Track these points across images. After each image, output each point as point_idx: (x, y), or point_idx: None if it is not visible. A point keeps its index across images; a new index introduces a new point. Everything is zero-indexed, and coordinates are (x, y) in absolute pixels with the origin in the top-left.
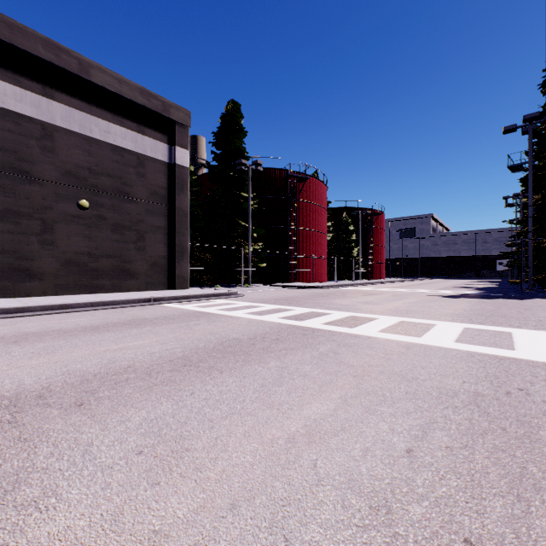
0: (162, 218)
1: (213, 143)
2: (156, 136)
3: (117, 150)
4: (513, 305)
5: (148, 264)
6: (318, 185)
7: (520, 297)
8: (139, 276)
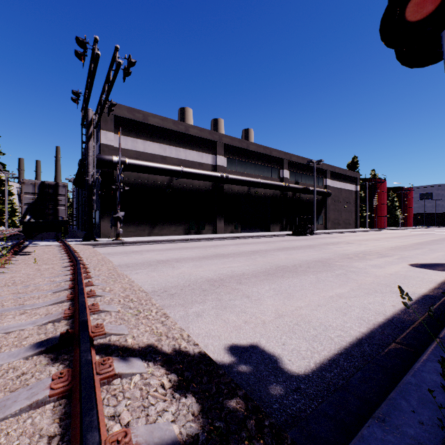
0: (354, 207)
1: None
2: (353, 184)
3: (348, 190)
4: None
5: (352, 221)
6: (384, 182)
7: None
8: (351, 225)
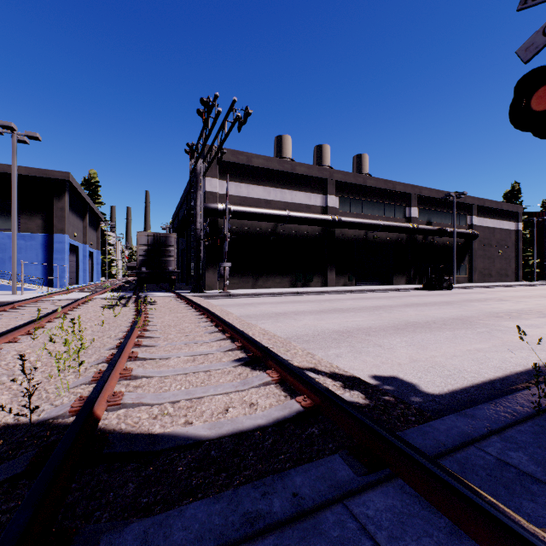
0: (514, 253)
1: None
2: (512, 221)
3: (504, 230)
4: None
5: (510, 272)
6: None
7: None
8: (509, 276)
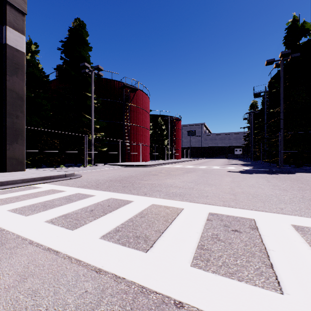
0: None
1: (62, 51)
2: None
3: None
4: (307, 181)
5: None
6: (144, 96)
7: (284, 171)
8: None
